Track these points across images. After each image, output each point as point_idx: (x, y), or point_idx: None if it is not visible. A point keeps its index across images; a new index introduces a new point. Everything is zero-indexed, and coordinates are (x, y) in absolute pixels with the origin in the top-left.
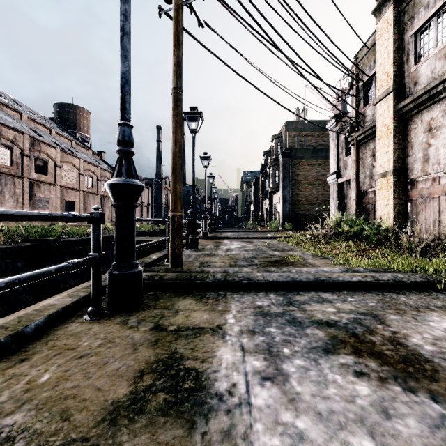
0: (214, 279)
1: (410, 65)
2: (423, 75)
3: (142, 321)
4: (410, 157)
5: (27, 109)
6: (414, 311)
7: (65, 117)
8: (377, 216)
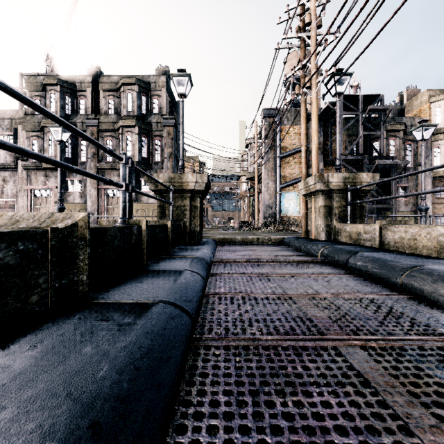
0: None
1: None
2: (1, 156)
3: None
4: None
5: None
6: None
7: None
8: None
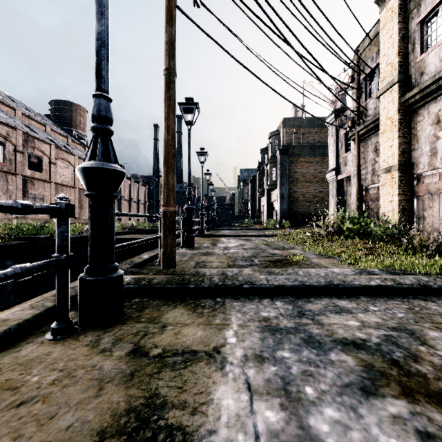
0: (210, 283)
1: (416, 55)
2: (430, 64)
3: (118, 341)
4: (416, 151)
5: (22, 105)
6: None
7: (61, 114)
8: (380, 213)
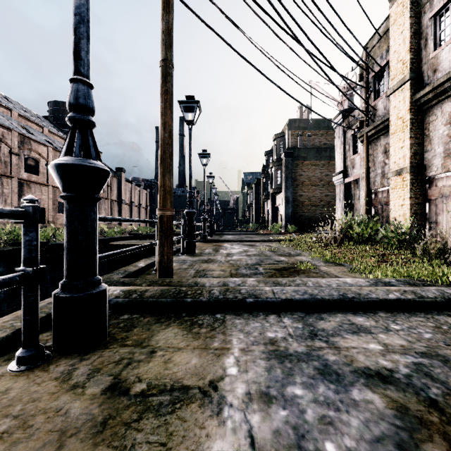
0: (209, 297)
1: (429, 51)
2: (444, 61)
3: (95, 372)
4: (429, 153)
5: (19, 106)
6: None
7: (59, 116)
8: (390, 217)
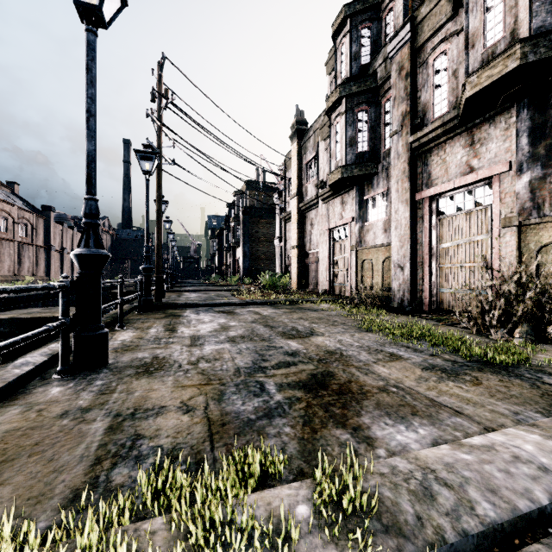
0: (181, 304)
1: (305, 182)
2: (309, 191)
3: (158, 313)
4: (306, 238)
5: None
6: (248, 308)
7: None
8: (292, 274)
